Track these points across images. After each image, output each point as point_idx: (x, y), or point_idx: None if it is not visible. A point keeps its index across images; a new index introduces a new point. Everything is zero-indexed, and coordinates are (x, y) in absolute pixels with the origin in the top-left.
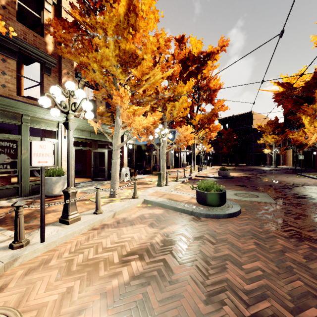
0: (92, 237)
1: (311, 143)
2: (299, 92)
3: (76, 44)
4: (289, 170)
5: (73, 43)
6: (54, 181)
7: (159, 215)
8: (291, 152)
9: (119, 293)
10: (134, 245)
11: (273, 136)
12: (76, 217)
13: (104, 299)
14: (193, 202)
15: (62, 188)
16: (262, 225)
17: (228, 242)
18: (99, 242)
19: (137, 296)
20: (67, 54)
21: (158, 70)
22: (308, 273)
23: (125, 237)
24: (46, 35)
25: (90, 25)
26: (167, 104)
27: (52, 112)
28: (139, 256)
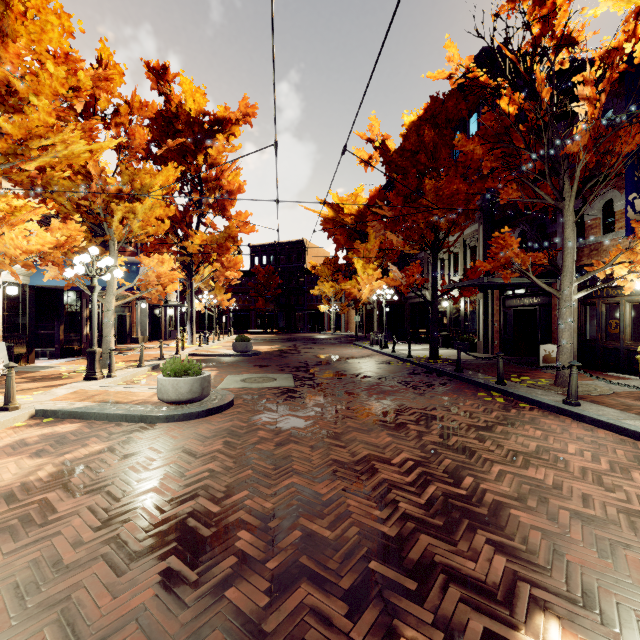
0: None
1: (365, 298)
2: (353, 222)
3: None
4: (348, 338)
5: None
6: None
7: (67, 433)
8: (354, 311)
9: None
10: None
11: (331, 284)
12: None
13: None
14: (153, 401)
15: None
16: (253, 417)
17: (184, 449)
18: None
19: None
20: None
21: (76, 134)
22: (267, 459)
23: None
24: None
25: None
26: (115, 204)
27: None
28: None
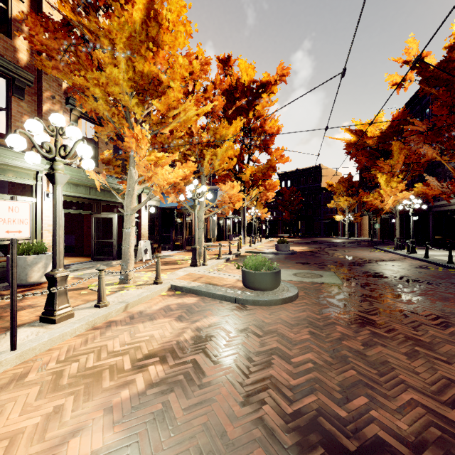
0: (93, 339)
1: (388, 208)
2: (375, 143)
3: (67, 57)
4: (364, 243)
5: (62, 54)
6: (30, 261)
7: (192, 305)
8: (367, 220)
9: (131, 406)
10: (154, 346)
11: (346, 198)
12: (66, 312)
13: (109, 415)
14: (238, 286)
15: (44, 273)
16: (322, 310)
17: (278, 333)
18: (102, 345)
19: (156, 407)
20: (52, 71)
21: (191, 103)
22: (363, 361)
23: (141, 336)
24: (17, 37)
25: (89, 29)
26: (206, 151)
27: (27, 157)
28: (161, 359)
